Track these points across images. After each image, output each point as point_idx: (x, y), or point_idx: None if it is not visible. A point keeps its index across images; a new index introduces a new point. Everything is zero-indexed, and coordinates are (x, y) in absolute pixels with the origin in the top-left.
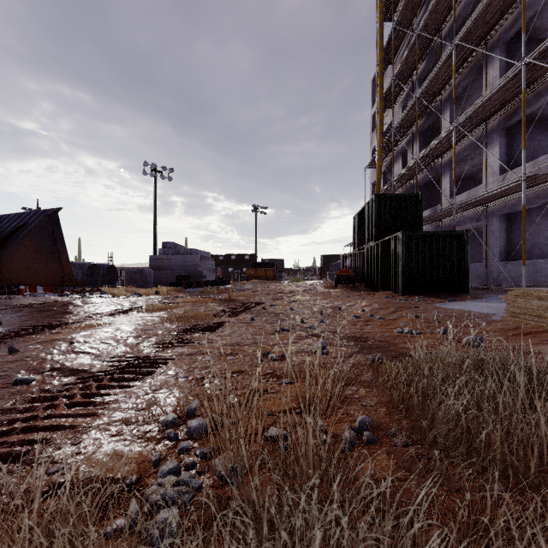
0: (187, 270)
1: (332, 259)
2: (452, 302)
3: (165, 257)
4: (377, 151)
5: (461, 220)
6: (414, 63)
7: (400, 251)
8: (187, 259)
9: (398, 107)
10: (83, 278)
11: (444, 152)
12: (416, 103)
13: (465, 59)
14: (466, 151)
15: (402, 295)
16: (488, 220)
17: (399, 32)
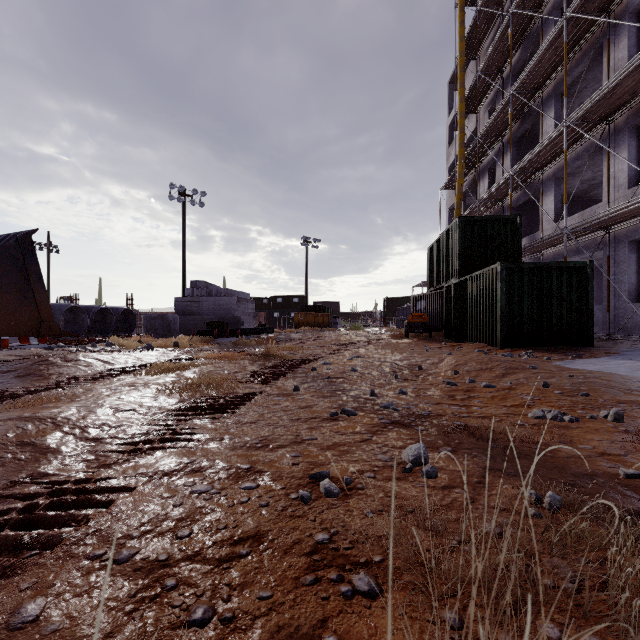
0: (220, 315)
1: (398, 303)
2: (578, 360)
3: (194, 299)
4: (456, 168)
5: (570, 250)
6: (506, 54)
7: (498, 289)
8: (221, 302)
9: (483, 112)
10: (91, 325)
11: (547, 164)
12: (510, 101)
13: (578, 39)
14: (578, 161)
15: (501, 349)
16: (610, 249)
17: (485, 16)
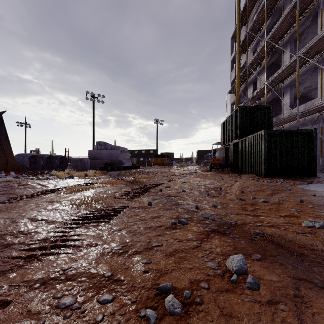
0: (112, 159)
1: (204, 153)
2: (311, 184)
3: (98, 151)
4: (235, 82)
5: (299, 124)
6: (263, 20)
7: (262, 145)
8: (112, 152)
9: (250, 52)
10: (43, 165)
11: (286, 78)
12: (265, 45)
13: (303, 10)
14: (303, 76)
15: (264, 178)
16: (322, 123)
17: (251, 1)
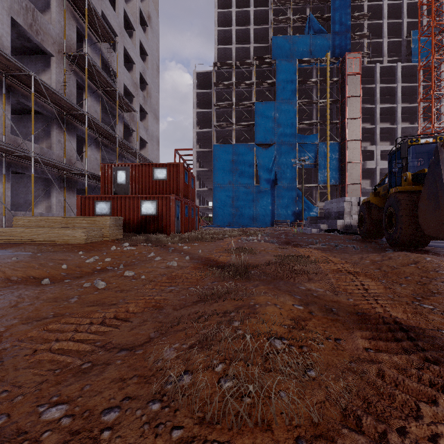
0: None
1: None
2: None
3: None
4: None
5: None
6: None
7: None
8: None
9: None
10: None
11: None
12: None
13: None
14: None
15: None
16: None
17: None
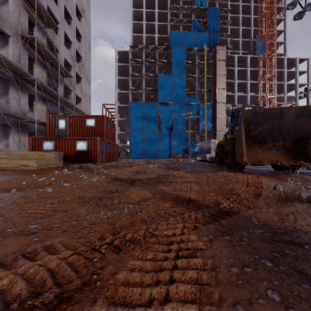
0: None
1: None
2: None
3: None
4: None
5: None
6: None
7: None
8: None
9: None
10: None
11: None
12: None
13: None
14: None
15: None
16: None
17: None
